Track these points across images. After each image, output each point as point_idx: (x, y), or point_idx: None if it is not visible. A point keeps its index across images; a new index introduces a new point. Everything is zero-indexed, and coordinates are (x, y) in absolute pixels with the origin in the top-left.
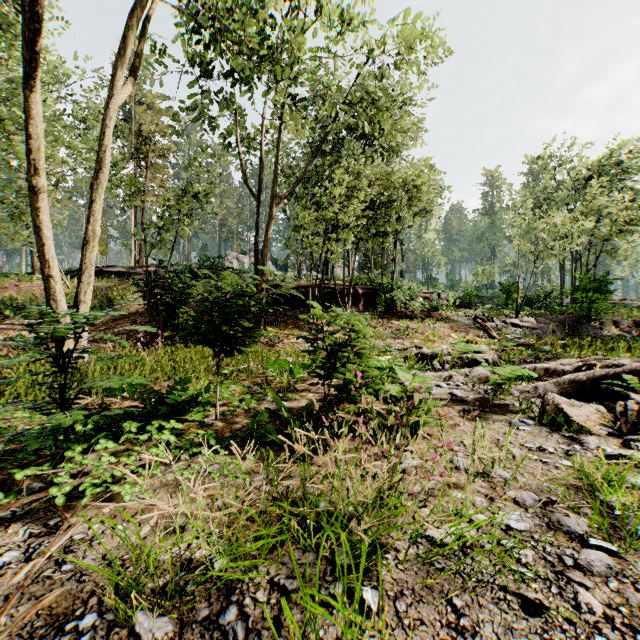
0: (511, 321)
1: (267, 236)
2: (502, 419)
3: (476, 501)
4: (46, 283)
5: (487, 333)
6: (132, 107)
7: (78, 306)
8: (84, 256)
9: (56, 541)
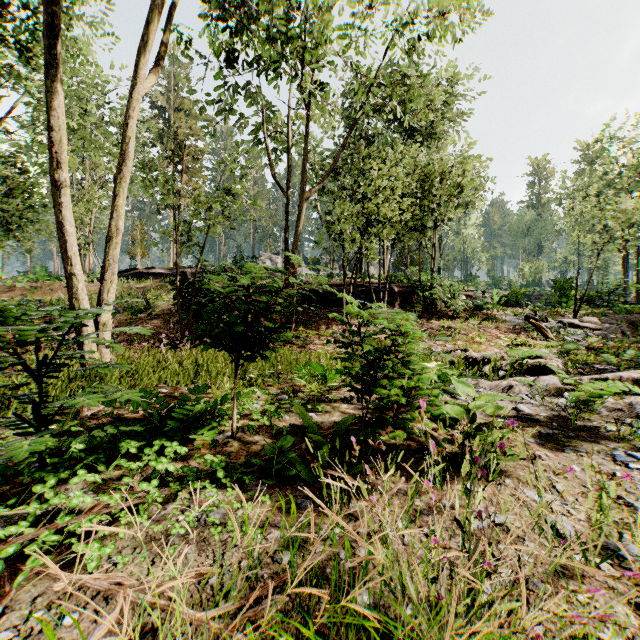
0: (569, 321)
1: (298, 232)
2: (598, 450)
3: (615, 612)
4: (68, 281)
5: (542, 334)
6: (171, 115)
7: (101, 305)
8: (107, 253)
9: None
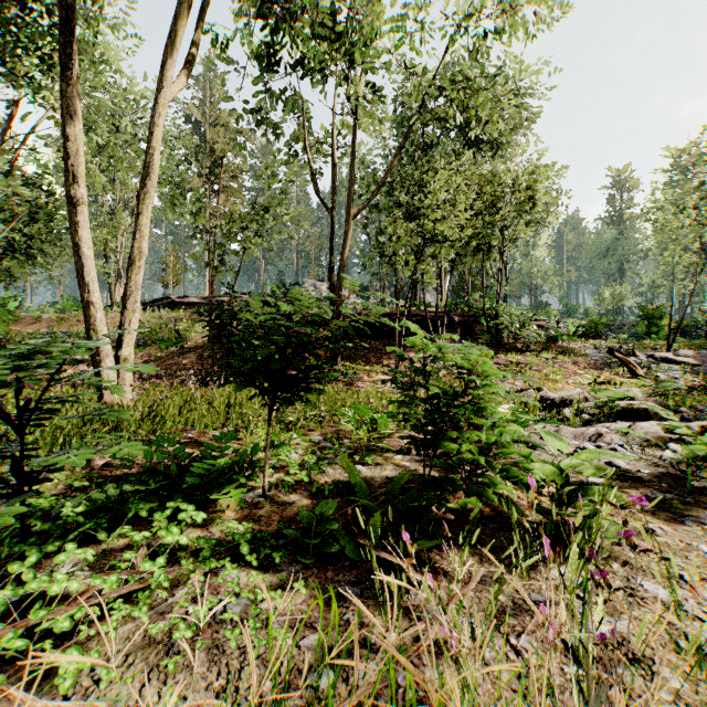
0: (661, 355)
1: (345, 255)
2: None
3: None
4: (85, 310)
5: (630, 371)
6: (206, 129)
7: (122, 337)
8: (129, 278)
9: None
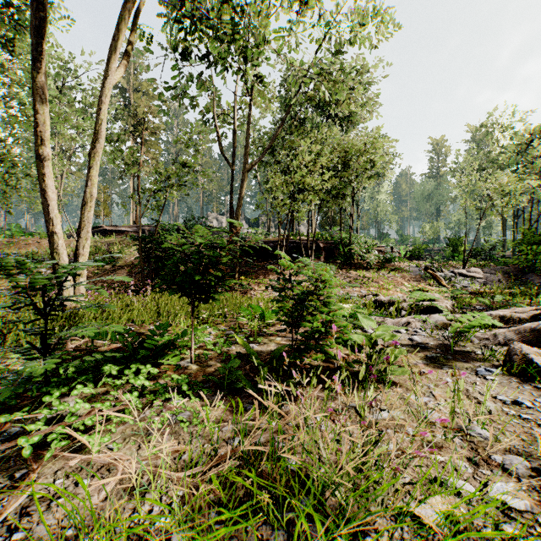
0: (459, 271)
1: (241, 198)
2: (467, 367)
3: (459, 466)
4: (50, 238)
5: (437, 282)
6: (131, 94)
7: (77, 258)
8: (82, 215)
9: (12, 503)
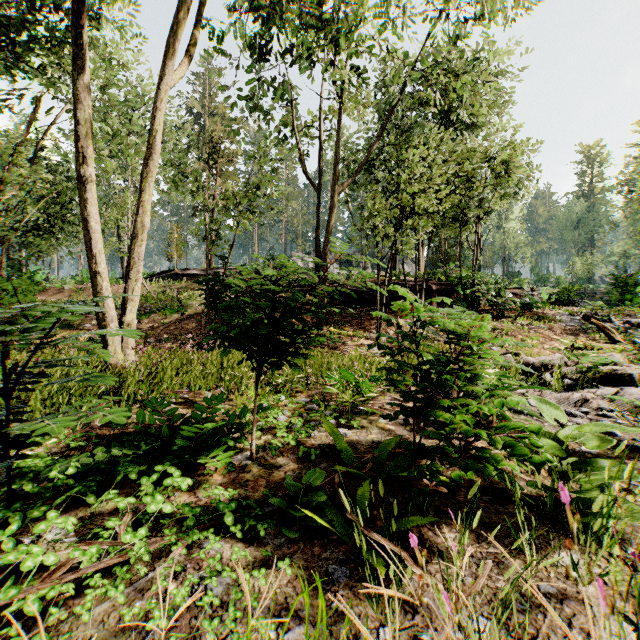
0: (637, 321)
1: (329, 228)
2: None
3: None
4: (92, 280)
5: (606, 336)
6: (206, 120)
7: (125, 304)
8: (132, 250)
9: None
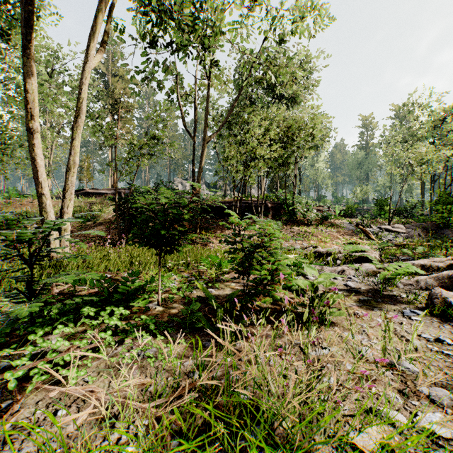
0: (385, 227)
1: (201, 165)
2: (394, 309)
3: (391, 397)
4: (39, 199)
5: (367, 236)
6: (109, 79)
7: (63, 216)
8: (67, 179)
9: None
